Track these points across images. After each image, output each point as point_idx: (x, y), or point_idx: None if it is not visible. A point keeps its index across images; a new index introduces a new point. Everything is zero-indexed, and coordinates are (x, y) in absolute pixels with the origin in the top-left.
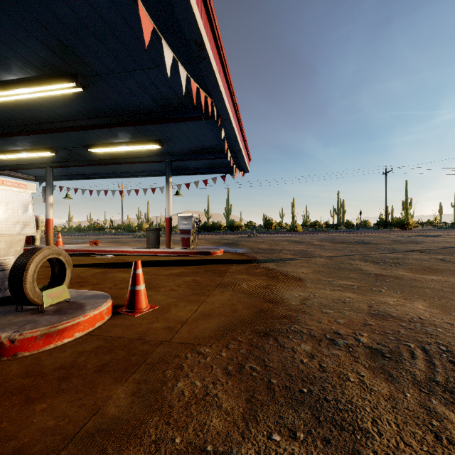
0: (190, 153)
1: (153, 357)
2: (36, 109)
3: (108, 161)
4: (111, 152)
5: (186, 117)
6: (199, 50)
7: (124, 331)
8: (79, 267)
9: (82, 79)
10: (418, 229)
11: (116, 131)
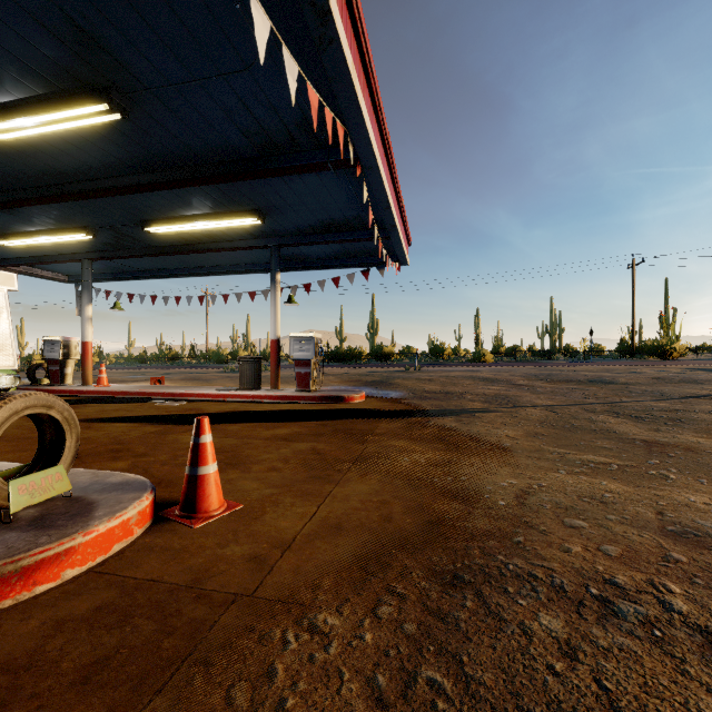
0: (310, 232)
1: (211, 639)
2: (53, 158)
3: (178, 247)
4: (182, 233)
5: (302, 166)
6: (320, 23)
7: (164, 565)
8: (124, 422)
9: (119, 98)
10: (689, 360)
11: (186, 196)
